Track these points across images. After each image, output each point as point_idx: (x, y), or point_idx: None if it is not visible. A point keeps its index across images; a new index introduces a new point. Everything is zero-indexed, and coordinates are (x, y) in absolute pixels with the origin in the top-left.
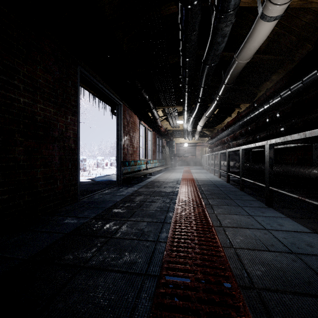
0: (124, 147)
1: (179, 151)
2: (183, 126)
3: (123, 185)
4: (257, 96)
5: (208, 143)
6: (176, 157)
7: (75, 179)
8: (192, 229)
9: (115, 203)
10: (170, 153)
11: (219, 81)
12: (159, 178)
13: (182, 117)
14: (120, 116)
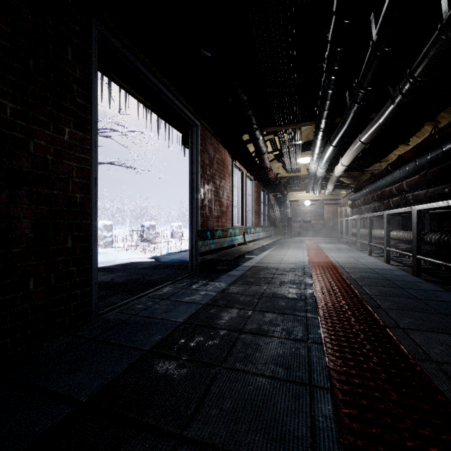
0: (204, 205)
1: (296, 213)
2: (309, 169)
3: (202, 274)
4: None
5: (350, 198)
6: (291, 222)
7: (86, 271)
8: None
9: (169, 334)
10: (281, 216)
11: None
12: (266, 259)
13: (305, 153)
14: (197, 147)
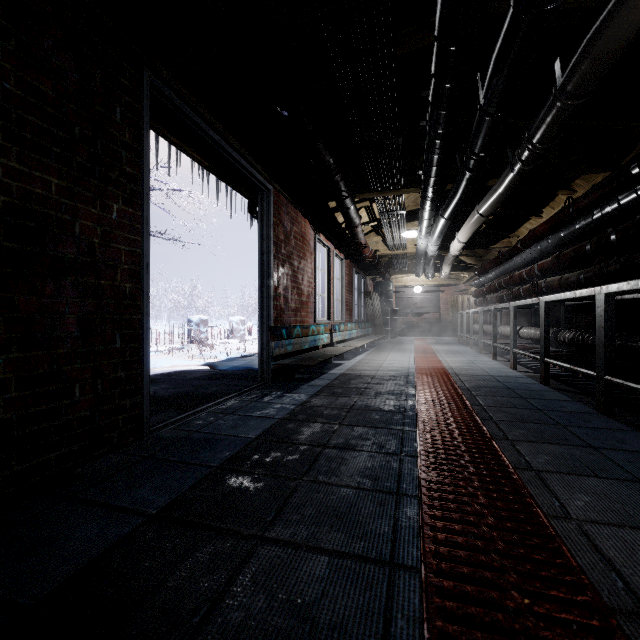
0: (277, 294)
1: (403, 303)
2: (417, 246)
3: (276, 384)
4: (638, 148)
5: (473, 284)
6: (395, 316)
7: (136, 378)
8: (523, 628)
9: (240, 451)
10: (382, 307)
11: (521, 119)
12: (360, 365)
13: (413, 224)
14: (269, 218)
